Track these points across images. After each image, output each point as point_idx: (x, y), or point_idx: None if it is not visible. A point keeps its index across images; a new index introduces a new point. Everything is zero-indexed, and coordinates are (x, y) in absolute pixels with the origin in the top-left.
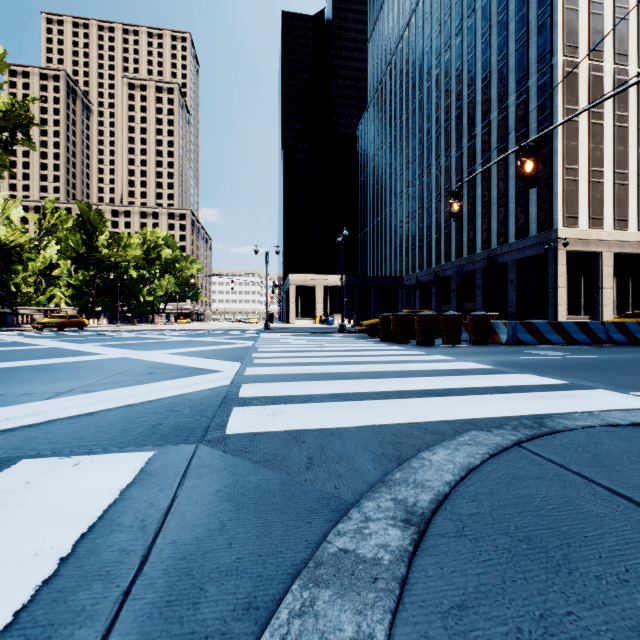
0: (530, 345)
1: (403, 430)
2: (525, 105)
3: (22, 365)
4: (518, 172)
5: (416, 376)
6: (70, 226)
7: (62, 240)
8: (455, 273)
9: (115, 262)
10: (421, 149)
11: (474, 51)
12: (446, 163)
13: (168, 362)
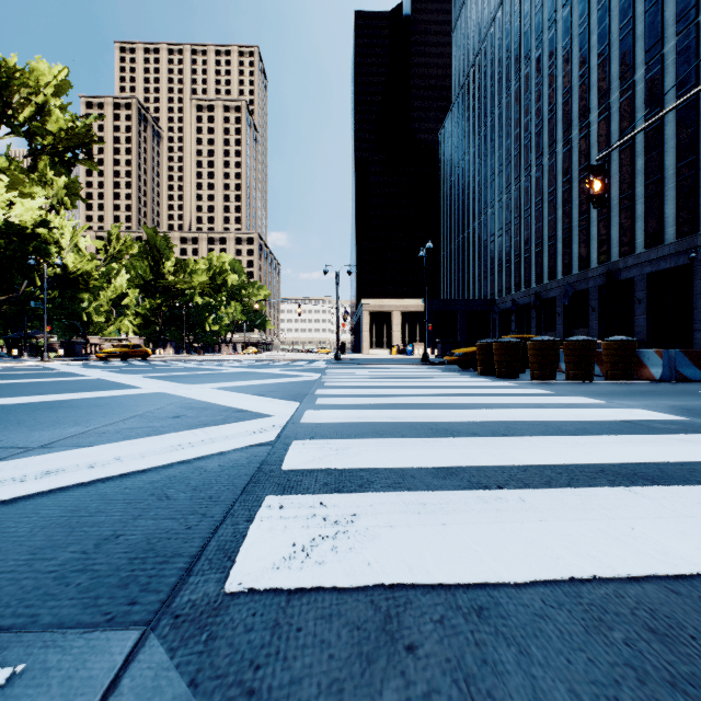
0: (699, 382)
1: (663, 609)
2: (659, 78)
3: (36, 401)
4: (649, 164)
5: (568, 432)
6: (138, 253)
7: (126, 266)
8: (562, 293)
9: (181, 289)
10: (518, 148)
11: (587, 21)
12: (550, 162)
13: (208, 400)
